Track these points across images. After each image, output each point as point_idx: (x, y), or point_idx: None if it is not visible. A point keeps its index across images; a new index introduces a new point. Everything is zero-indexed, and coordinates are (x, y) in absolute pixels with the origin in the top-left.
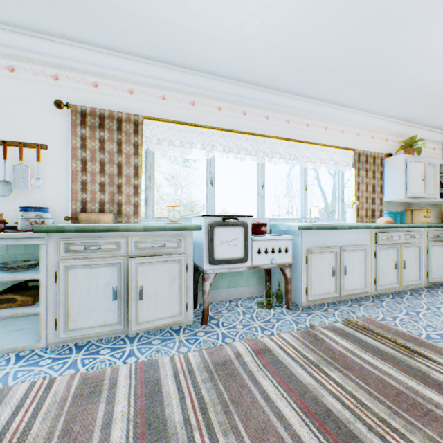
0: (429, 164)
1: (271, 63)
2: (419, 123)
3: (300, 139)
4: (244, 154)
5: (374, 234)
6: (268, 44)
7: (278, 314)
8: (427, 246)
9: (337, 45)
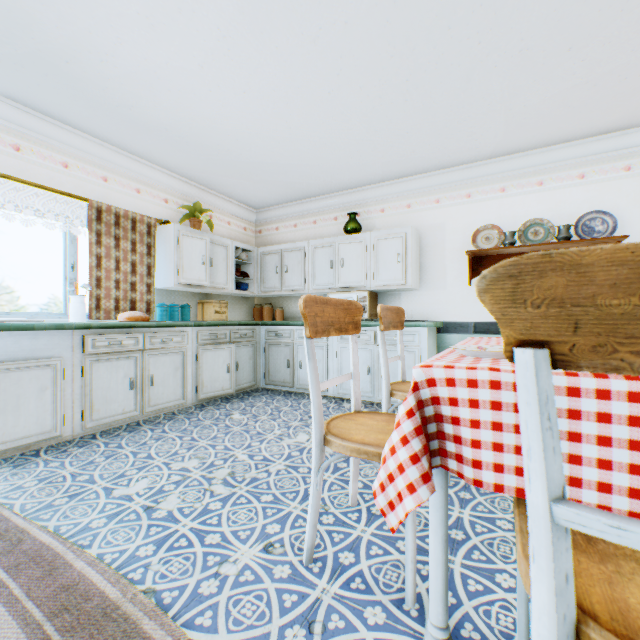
0: (220, 244)
1: None
2: (215, 190)
3: None
4: None
5: (82, 339)
6: None
7: None
8: (198, 352)
9: None
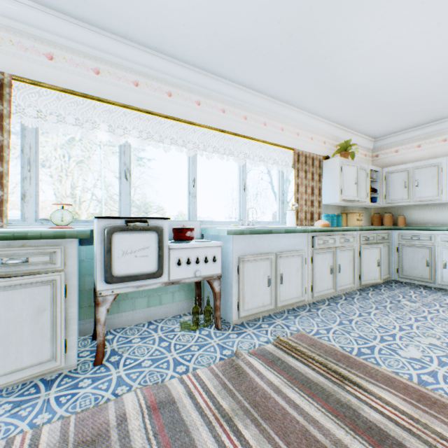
0: (361, 168)
1: (196, 32)
2: (353, 129)
3: (237, 132)
4: (171, 144)
5: (311, 239)
6: (187, 2)
7: (203, 338)
8: (359, 249)
9: (269, 19)
